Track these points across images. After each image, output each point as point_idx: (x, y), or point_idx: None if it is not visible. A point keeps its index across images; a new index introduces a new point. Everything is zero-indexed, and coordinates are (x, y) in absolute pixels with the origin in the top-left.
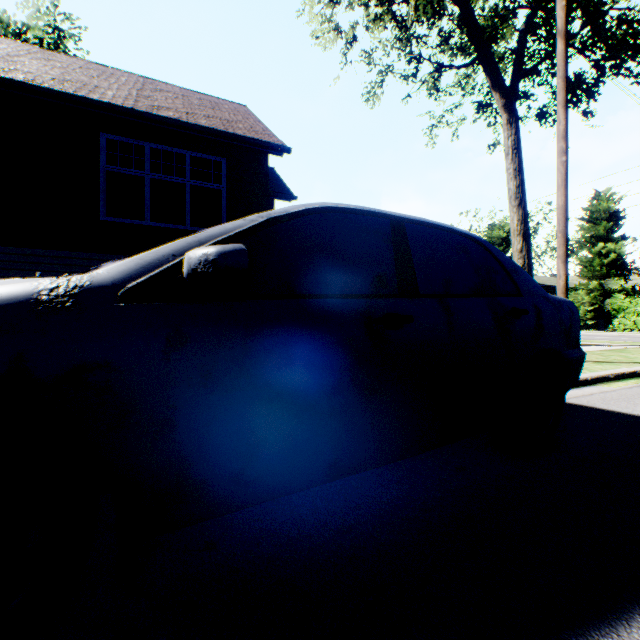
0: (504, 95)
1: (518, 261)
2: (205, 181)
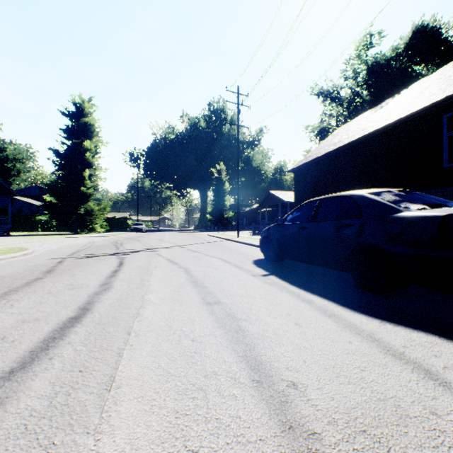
0: None
1: None
2: None
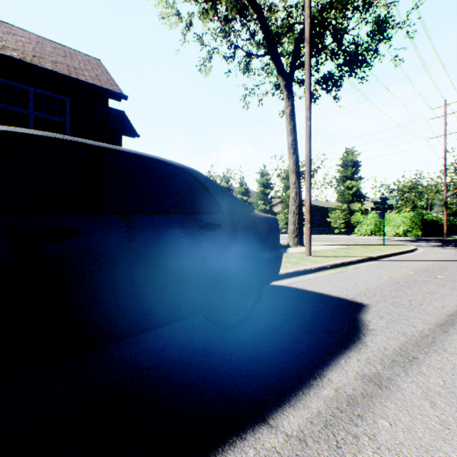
0: (285, 79)
1: (293, 190)
2: (58, 115)
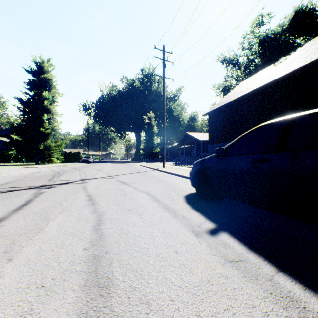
0: None
1: None
2: None
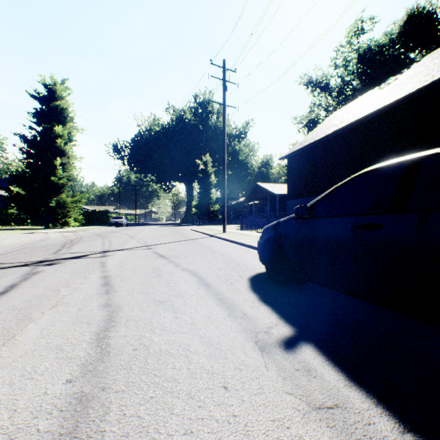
0: None
1: None
2: None
